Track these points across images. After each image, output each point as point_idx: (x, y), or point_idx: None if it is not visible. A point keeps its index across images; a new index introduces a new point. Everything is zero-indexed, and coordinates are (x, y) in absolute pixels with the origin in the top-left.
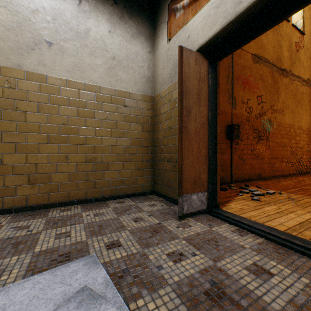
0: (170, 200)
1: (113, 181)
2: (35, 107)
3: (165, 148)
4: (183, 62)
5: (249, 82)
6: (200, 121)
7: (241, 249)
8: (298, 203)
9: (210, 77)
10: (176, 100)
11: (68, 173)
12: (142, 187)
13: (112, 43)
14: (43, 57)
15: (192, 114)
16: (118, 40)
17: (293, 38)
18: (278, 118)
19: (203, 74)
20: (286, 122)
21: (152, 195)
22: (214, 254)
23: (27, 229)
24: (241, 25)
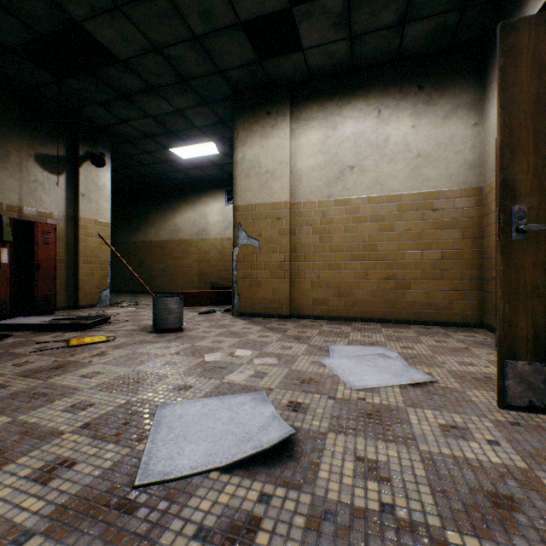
0: None
1: (417, 302)
2: (340, 229)
3: None
4: None
5: None
6: None
7: None
8: None
9: None
10: None
11: (367, 289)
12: (461, 315)
13: (415, 139)
14: (347, 182)
15: None
16: (423, 131)
17: None
18: None
19: None
20: None
21: (478, 329)
22: None
23: (339, 329)
24: None
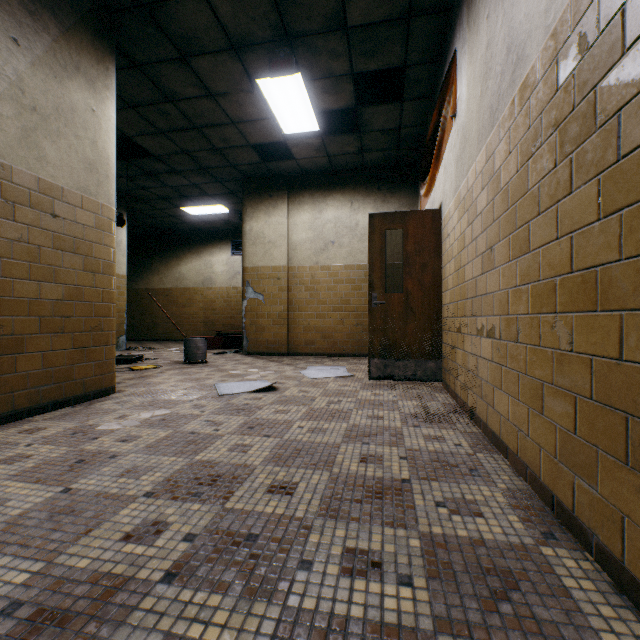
0: None
1: None
2: (325, 288)
3: None
4: None
5: None
6: None
7: None
8: None
9: None
10: None
11: (344, 333)
12: None
13: None
14: (329, 253)
15: None
16: None
17: None
18: None
19: None
20: None
21: None
22: None
23: (321, 360)
24: None
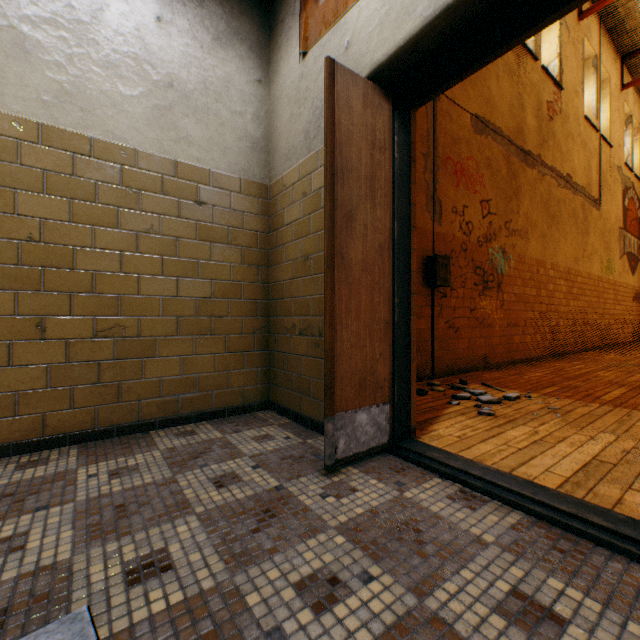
0: (306, 424)
1: (170, 381)
2: None
3: (295, 305)
4: (336, 98)
5: (467, 172)
6: (375, 242)
7: (478, 547)
8: (568, 418)
9: (397, 142)
10: (320, 193)
11: (43, 365)
12: (241, 394)
13: (166, 49)
14: None
15: (358, 224)
16: (181, 42)
17: (544, 94)
18: (519, 246)
19: (381, 134)
20: (532, 256)
21: (265, 412)
22: (415, 572)
23: None
24: (469, 22)
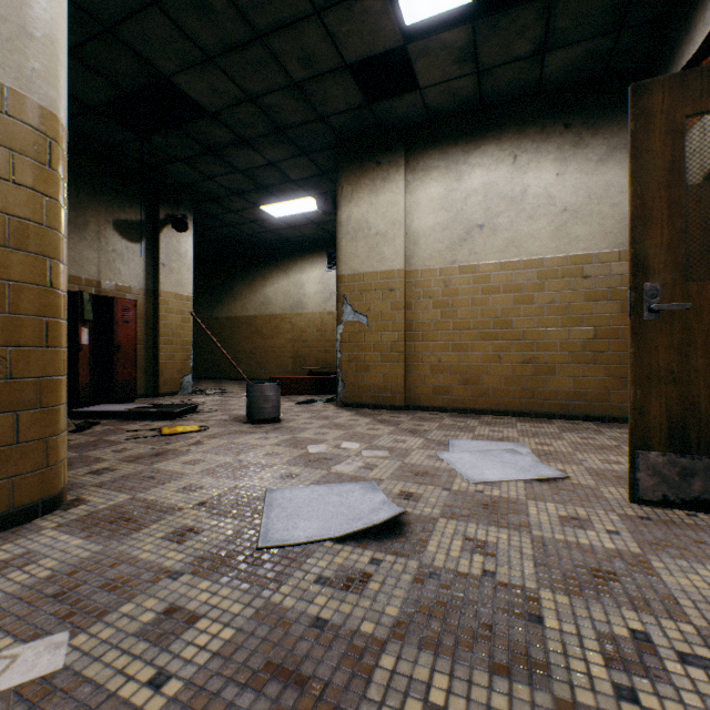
0: None
1: (563, 392)
2: (467, 302)
3: None
4: None
5: None
6: None
7: None
8: None
9: None
10: None
11: (500, 376)
12: (619, 408)
13: (561, 190)
14: (474, 245)
15: None
16: (571, 180)
17: None
18: None
19: None
20: None
21: None
22: None
23: (464, 423)
24: None
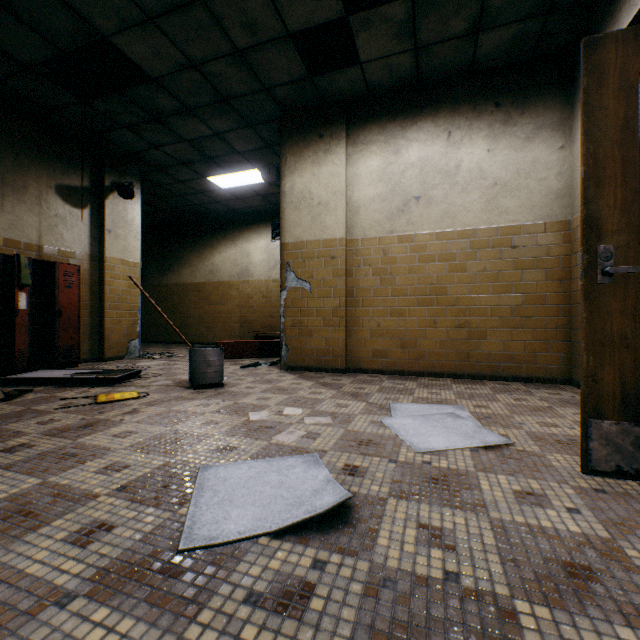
0: None
1: (494, 354)
2: (404, 270)
3: None
4: None
5: None
6: None
7: None
8: None
9: None
10: None
11: (435, 339)
12: (545, 369)
13: (492, 165)
14: (411, 216)
15: None
16: (501, 156)
17: None
18: None
19: None
20: None
21: (565, 385)
22: None
23: (403, 385)
24: None
